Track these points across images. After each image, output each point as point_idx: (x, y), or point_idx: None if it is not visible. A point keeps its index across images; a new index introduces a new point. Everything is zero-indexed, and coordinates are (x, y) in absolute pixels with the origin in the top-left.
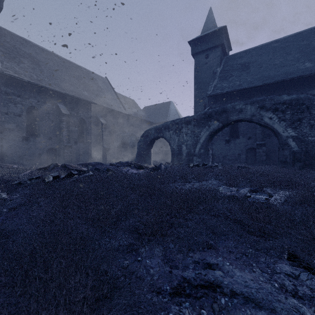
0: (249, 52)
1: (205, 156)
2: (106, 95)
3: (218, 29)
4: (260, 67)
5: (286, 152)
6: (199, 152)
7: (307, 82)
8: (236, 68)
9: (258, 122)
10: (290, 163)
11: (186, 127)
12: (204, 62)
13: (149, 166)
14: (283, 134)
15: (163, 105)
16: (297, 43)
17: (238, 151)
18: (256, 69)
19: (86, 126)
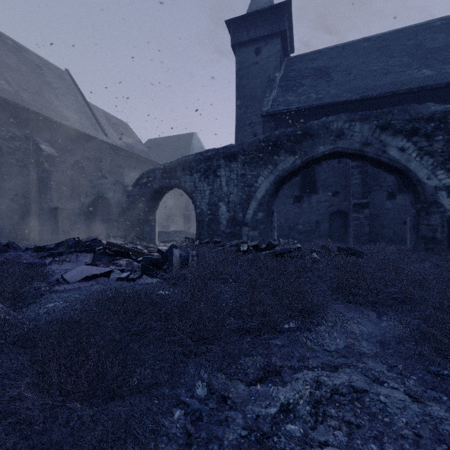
0: (325, 53)
1: (268, 226)
2: (61, 101)
3: (277, 5)
4: (348, 73)
5: (435, 220)
6: (254, 218)
7: (430, 100)
8: (308, 74)
9: (377, 157)
10: (442, 242)
11: (228, 167)
12: (254, 61)
13: (150, 245)
14: (429, 181)
15: (181, 138)
16: (400, 43)
17: (316, 217)
18: (342, 76)
19: (2, 158)
